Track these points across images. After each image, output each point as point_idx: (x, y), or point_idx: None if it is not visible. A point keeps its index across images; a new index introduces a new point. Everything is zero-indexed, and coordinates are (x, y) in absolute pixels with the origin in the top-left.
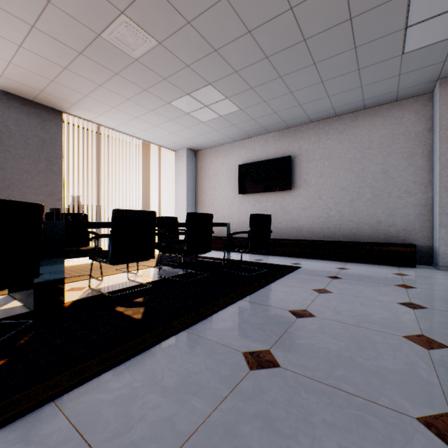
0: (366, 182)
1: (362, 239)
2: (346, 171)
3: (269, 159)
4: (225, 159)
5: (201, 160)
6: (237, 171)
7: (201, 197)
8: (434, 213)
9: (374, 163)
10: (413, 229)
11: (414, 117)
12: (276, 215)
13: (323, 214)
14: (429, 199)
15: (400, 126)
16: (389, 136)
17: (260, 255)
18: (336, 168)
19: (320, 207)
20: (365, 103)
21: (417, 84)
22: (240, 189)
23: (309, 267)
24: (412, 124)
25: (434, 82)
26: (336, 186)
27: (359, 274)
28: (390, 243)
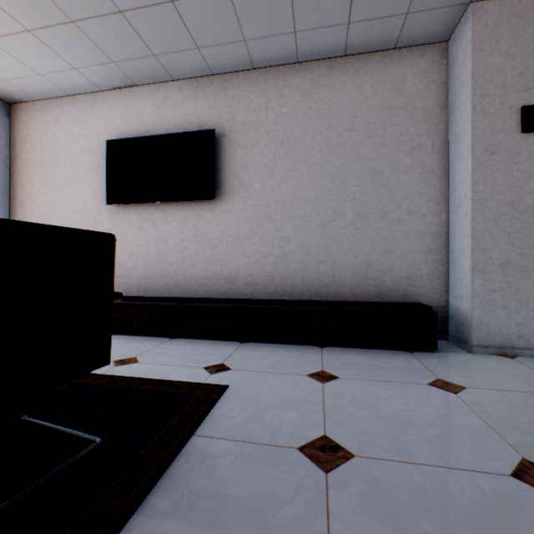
0: (347, 191)
1: (342, 295)
2: (314, 168)
3: (172, 133)
4: (79, 127)
5: (23, 125)
6: (106, 154)
7: (24, 208)
8: (453, 248)
9: (361, 157)
10: (419, 277)
11: (420, 82)
12: (187, 251)
13: (275, 249)
14: (442, 226)
15: (401, 94)
16: (384, 111)
17: (143, 340)
18: (297, 161)
19: (269, 235)
20: (350, 35)
21: (440, 3)
22: (110, 192)
23: (247, 381)
24: (418, 92)
25: (463, 8)
26: (297, 196)
27: (373, 402)
28: (392, 305)
